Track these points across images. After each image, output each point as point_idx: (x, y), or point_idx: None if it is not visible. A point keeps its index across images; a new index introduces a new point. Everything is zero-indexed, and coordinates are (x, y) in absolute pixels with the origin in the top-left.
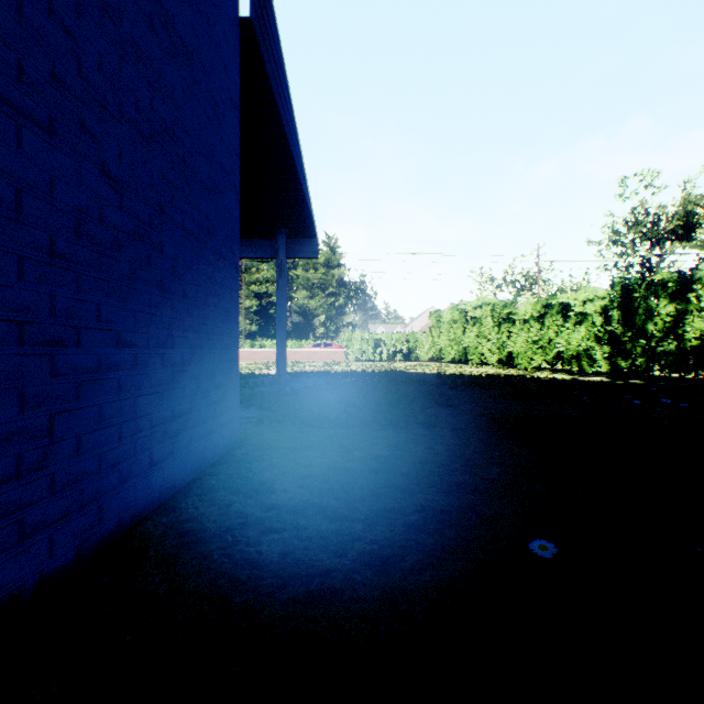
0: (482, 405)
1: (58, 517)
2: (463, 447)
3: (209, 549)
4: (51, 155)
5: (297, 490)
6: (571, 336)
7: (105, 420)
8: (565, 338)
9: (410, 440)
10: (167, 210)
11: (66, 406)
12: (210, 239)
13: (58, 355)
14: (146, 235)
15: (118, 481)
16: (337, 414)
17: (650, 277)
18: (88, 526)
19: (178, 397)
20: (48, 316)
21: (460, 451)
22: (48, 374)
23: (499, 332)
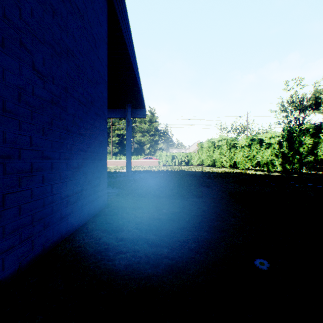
0: (223, 186)
1: (7, 248)
2: (216, 207)
3: (88, 263)
4: (3, 58)
5: (134, 230)
6: (263, 154)
7: (34, 197)
8: (261, 155)
9: (190, 204)
10: (69, 91)
11: (12, 190)
12: (92, 106)
13: (7, 163)
14: (58, 103)
15: (42, 227)
16: (154, 191)
17: (301, 126)
18: (25, 252)
19: (75, 184)
20: (1, 142)
21: (214, 209)
22: (1, 173)
23: (230, 152)
